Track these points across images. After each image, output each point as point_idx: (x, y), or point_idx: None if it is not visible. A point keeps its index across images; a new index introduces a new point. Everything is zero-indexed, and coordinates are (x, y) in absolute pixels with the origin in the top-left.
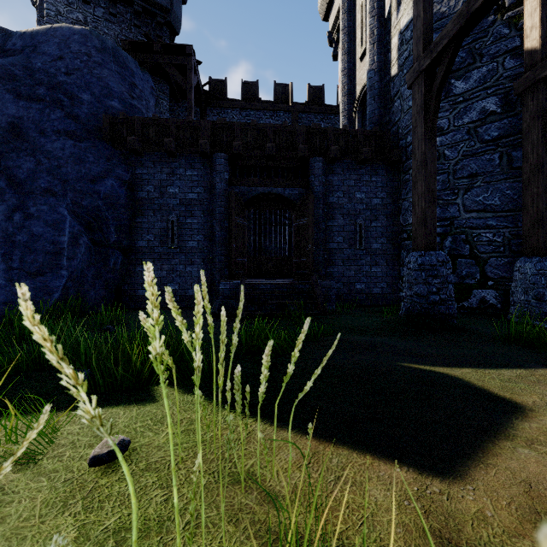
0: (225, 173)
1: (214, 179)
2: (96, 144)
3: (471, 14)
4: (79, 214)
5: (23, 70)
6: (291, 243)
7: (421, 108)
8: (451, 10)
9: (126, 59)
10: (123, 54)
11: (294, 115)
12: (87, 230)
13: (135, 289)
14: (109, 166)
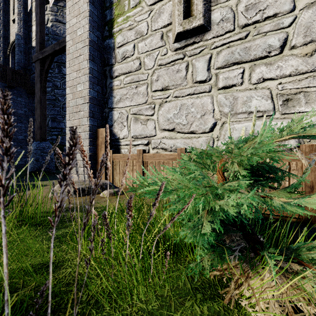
0: None
1: None
2: None
3: (55, 50)
4: None
5: None
6: None
7: (39, 75)
8: (61, 35)
9: None
10: None
11: None
12: None
13: None
14: None
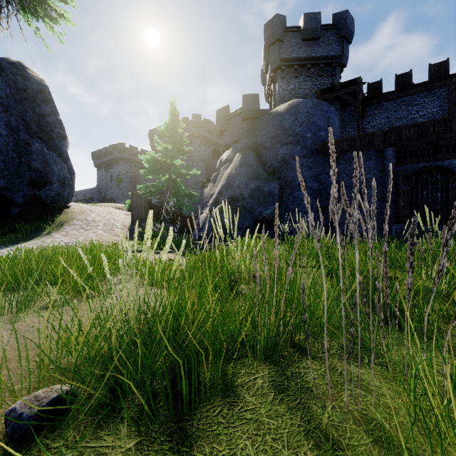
0: (393, 159)
1: (385, 164)
2: (315, 158)
3: None
4: (311, 194)
5: (281, 131)
6: (448, 196)
7: None
8: None
9: (323, 105)
10: (322, 103)
11: (451, 87)
12: (315, 201)
13: (335, 230)
14: (322, 168)
